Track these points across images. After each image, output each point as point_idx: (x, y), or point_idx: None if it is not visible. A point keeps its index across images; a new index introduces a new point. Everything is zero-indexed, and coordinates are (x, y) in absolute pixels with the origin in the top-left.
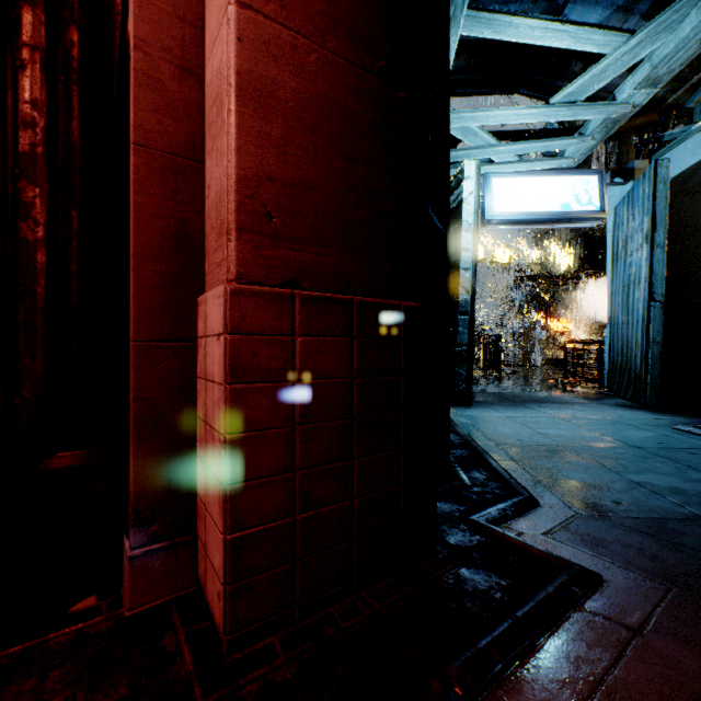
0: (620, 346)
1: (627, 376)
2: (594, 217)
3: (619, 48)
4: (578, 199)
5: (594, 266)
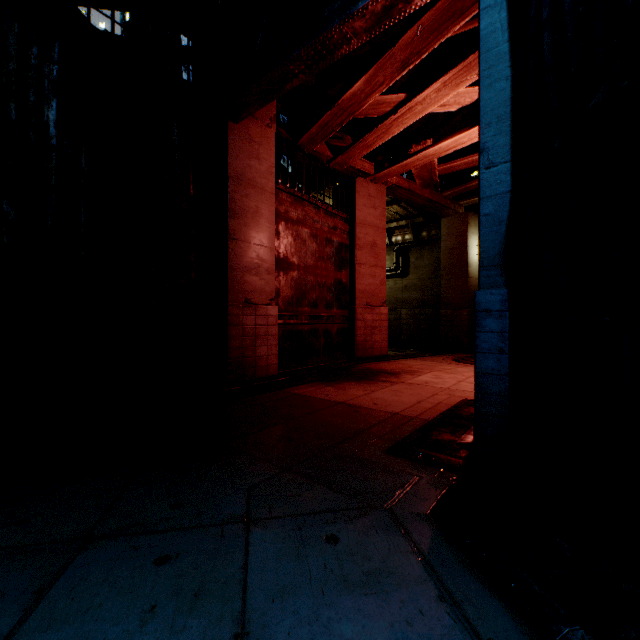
0: None
1: None
2: None
3: None
4: None
5: None
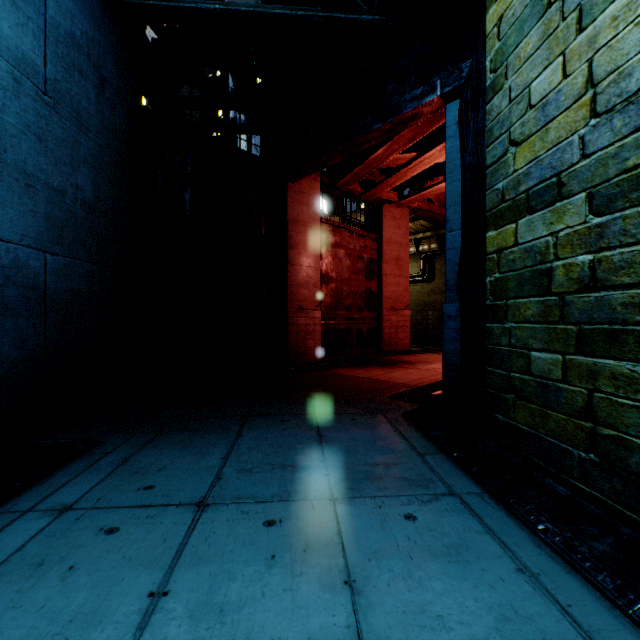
0: None
1: None
2: None
3: None
4: None
5: None
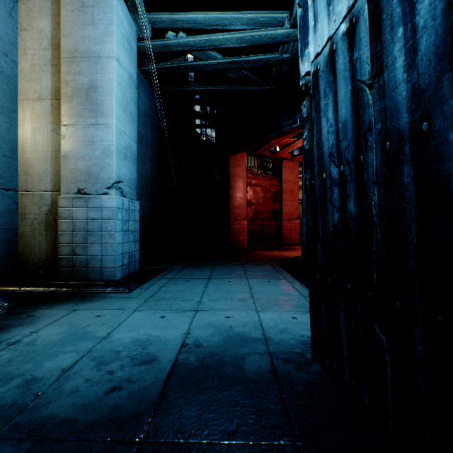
0: None
1: None
2: None
3: None
4: None
5: None
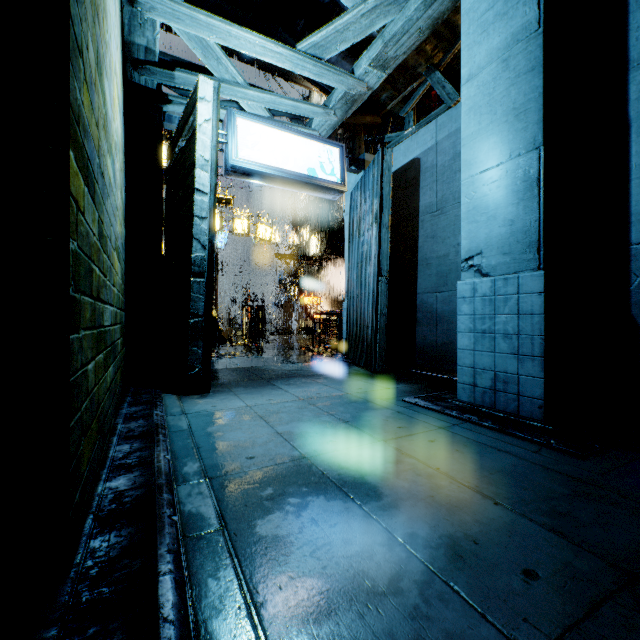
0: (355, 317)
1: (361, 345)
2: (336, 189)
3: (359, 5)
4: (324, 167)
5: (334, 252)
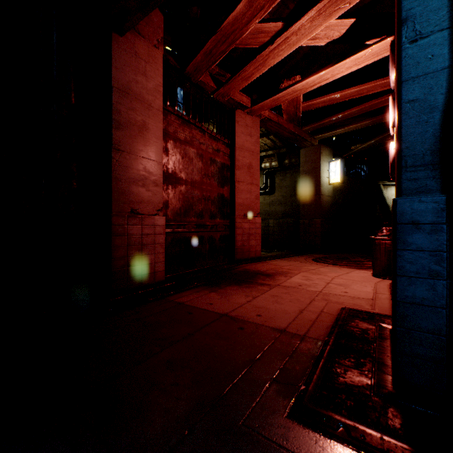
0: None
1: None
2: None
3: None
4: None
5: None
